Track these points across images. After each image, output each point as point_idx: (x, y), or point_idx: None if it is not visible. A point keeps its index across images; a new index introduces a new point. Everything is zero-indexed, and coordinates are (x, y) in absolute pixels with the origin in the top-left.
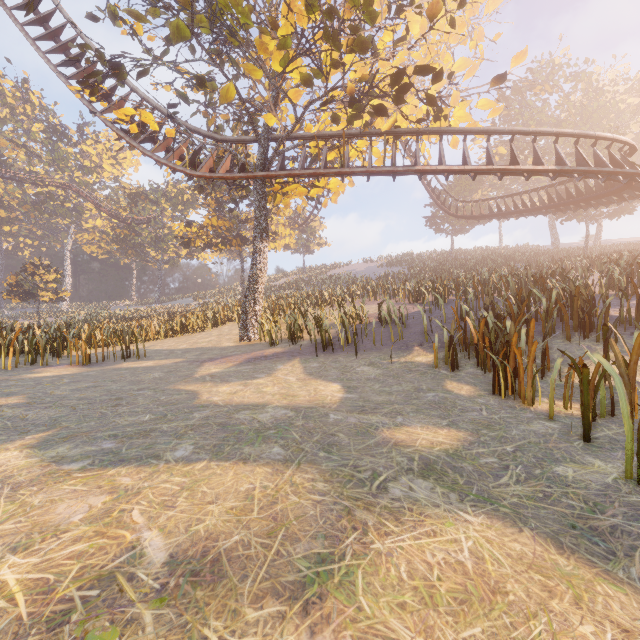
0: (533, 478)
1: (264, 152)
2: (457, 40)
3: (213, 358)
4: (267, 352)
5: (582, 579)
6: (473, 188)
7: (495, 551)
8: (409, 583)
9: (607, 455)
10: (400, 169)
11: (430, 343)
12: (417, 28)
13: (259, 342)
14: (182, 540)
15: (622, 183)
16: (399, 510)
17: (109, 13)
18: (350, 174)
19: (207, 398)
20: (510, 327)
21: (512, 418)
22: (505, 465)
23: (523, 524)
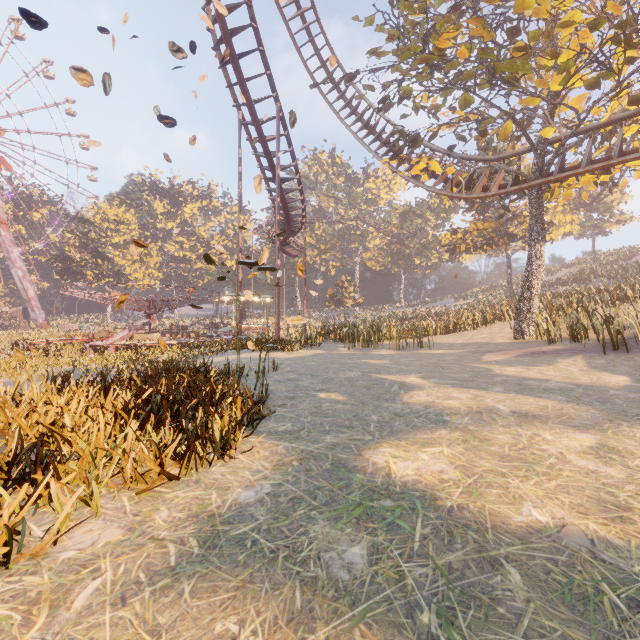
0: None
1: (540, 160)
2: None
3: (491, 351)
4: (545, 349)
5: None
6: None
7: None
8: (639, 437)
9: None
10: None
11: None
12: None
13: (534, 340)
14: (514, 409)
15: None
16: None
17: (414, 109)
18: None
19: (499, 372)
20: None
21: None
22: None
23: None
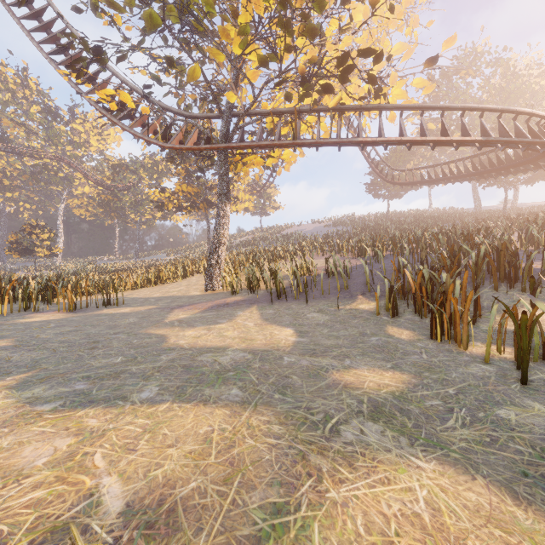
0: (478, 421)
1: (226, 126)
2: (395, 26)
3: (182, 305)
4: (229, 300)
5: (544, 535)
6: (406, 159)
7: (451, 501)
8: (367, 539)
9: (544, 398)
10: (345, 140)
11: (372, 292)
12: (360, 16)
13: (222, 291)
14: (140, 487)
15: (539, 152)
16: (352, 455)
17: (91, 5)
18: (301, 145)
19: (174, 341)
20: (446, 278)
21: (450, 361)
22: (449, 408)
23: (475, 471)
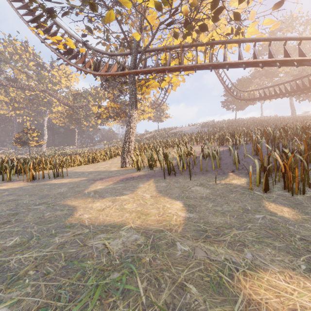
0: None
1: (134, 59)
2: None
3: (103, 178)
4: (134, 174)
5: None
6: (247, 85)
7: None
8: None
9: None
10: (215, 63)
11: (239, 170)
12: None
13: (131, 168)
14: None
15: None
16: None
17: None
18: (184, 68)
19: (79, 215)
20: None
21: None
22: None
23: None
